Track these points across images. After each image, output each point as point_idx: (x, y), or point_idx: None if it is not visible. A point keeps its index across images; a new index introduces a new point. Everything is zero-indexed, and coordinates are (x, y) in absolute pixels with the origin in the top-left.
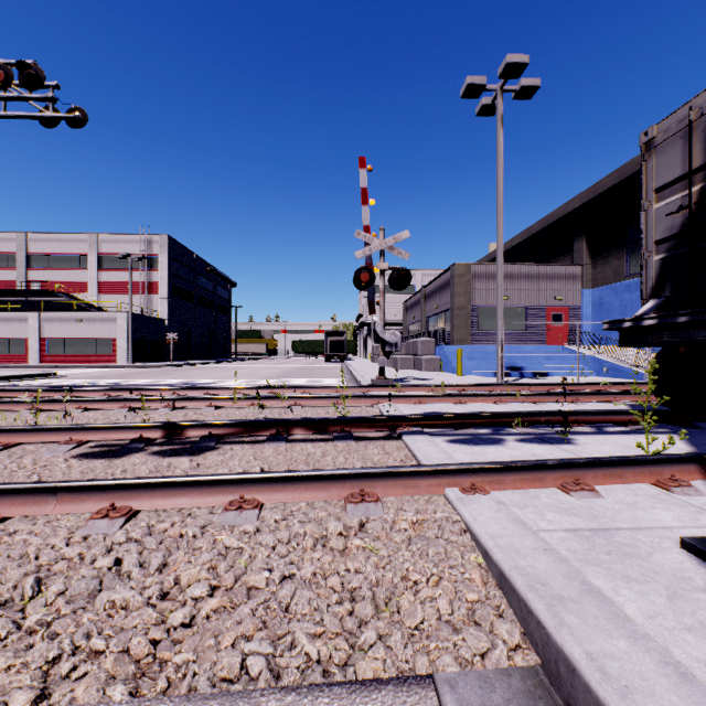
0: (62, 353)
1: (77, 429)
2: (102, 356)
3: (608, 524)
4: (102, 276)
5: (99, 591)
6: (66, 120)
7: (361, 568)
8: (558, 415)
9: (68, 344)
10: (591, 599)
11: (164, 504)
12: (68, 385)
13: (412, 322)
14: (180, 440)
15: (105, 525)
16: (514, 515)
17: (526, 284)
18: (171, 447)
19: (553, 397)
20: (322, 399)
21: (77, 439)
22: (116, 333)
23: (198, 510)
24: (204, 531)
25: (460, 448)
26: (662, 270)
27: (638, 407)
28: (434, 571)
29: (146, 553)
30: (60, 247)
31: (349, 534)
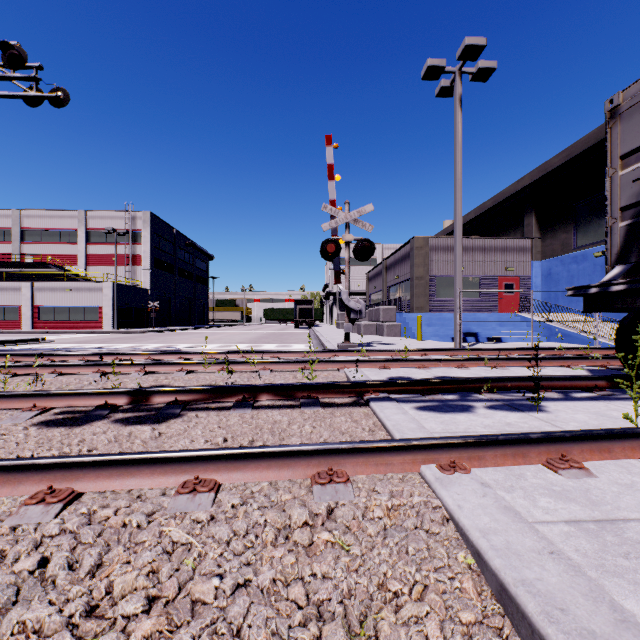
0: (52, 320)
1: (42, 395)
2: (89, 323)
3: (612, 513)
4: (89, 249)
5: (9, 608)
6: (49, 100)
7: (329, 573)
8: (524, 380)
9: (59, 312)
10: (633, 638)
11: (111, 485)
12: (54, 350)
13: (374, 292)
14: (146, 406)
15: (38, 513)
16: (504, 502)
17: (480, 255)
18: (135, 414)
19: (513, 362)
20: (290, 364)
21: (42, 406)
22: (102, 302)
23: (148, 491)
24: (150, 520)
25: (430, 416)
26: (628, 236)
27: (596, 372)
28: (417, 579)
29: (77, 551)
30: (51, 223)
31: (315, 525)
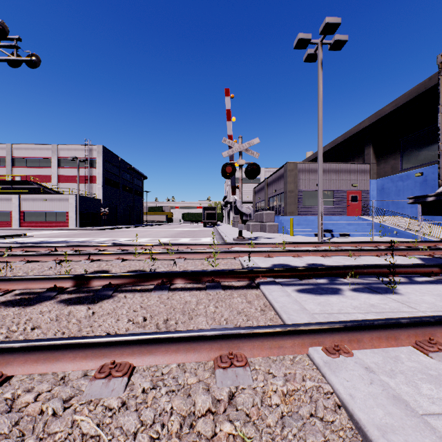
0: (34, 221)
1: (6, 280)
2: (59, 223)
3: None
4: (60, 171)
5: None
6: (26, 63)
7: None
8: (377, 268)
9: (38, 215)
10: None
11: (37, 369)
12: (31, 242)
13: (258, 201)
14: (86, 289)
15: None
16: (391, 390)
17: (334, 176)
18: (77, 295)
19: (363, 252)
20: (199, 254)
21: (5, 288)
22: (68, 208)
23: (70, 373)
24: (64, 408)
25: (308, 298)
26: None
27: (426, 260)
28: None
29: None
30: (33, 153)
31: (217, 414)
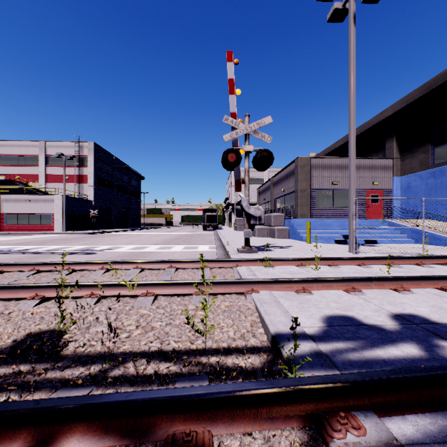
0: (16, 224)
1: None
2: (44, 226)
3: None
4: (48, 170)
5: None
6: None
7: None
8: None
9: (20, 218)
10: None
11: None
12: None
13: (263, 202)
14: None
15: None
16: None
17: None
18: None
19: None
20: (182, 286)
21: None
22: (54, 210)
23: None
24: None
25: None
26: None
27: None
28: None
29: None
30: (18, 150)
31: None
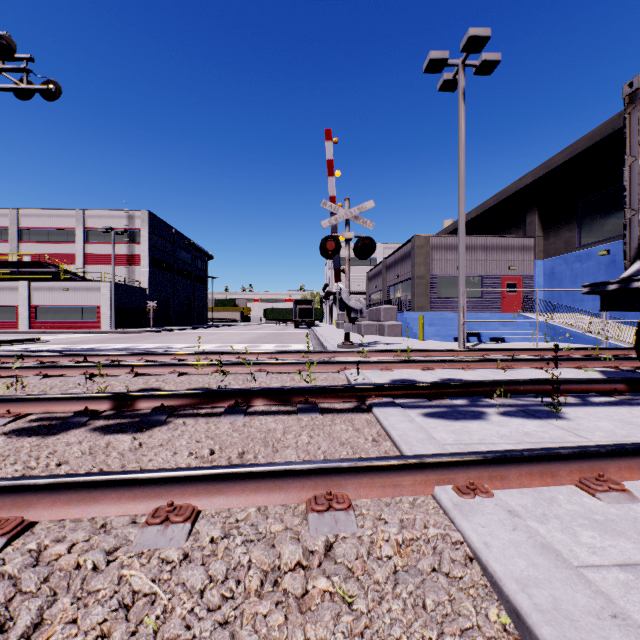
0: (50, 320)
1: (17, 400)
2: (87, 323)
3: None
4: (88, 248)
5: None
6: (41, 93)
7: None
8: (538, 384)
9: (56, 312)
10: None
11: (69, 513)
12: (47, 350)
13: (374, 291)
14: (130, 412)
15: None
16: (539, 538)
17: (482, 254)
18: (117, 421)
19: (521, 363)
20: (288, 365)
21: (16, 412)
22: (100, 301)
23: (114, 519)
24: (108, 561)
25: (439, 424)
26: None
27: (610, 374)
28: None
29: (11, 605)
30: (49, 222)
31: (310, 568)
